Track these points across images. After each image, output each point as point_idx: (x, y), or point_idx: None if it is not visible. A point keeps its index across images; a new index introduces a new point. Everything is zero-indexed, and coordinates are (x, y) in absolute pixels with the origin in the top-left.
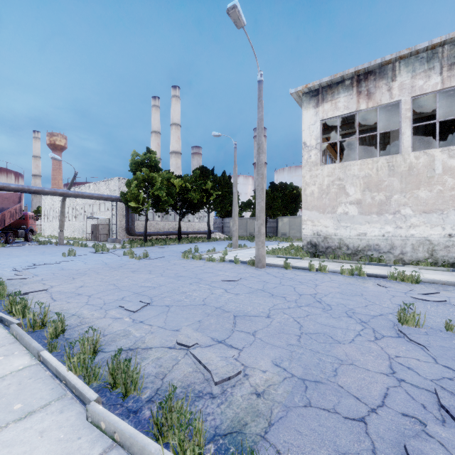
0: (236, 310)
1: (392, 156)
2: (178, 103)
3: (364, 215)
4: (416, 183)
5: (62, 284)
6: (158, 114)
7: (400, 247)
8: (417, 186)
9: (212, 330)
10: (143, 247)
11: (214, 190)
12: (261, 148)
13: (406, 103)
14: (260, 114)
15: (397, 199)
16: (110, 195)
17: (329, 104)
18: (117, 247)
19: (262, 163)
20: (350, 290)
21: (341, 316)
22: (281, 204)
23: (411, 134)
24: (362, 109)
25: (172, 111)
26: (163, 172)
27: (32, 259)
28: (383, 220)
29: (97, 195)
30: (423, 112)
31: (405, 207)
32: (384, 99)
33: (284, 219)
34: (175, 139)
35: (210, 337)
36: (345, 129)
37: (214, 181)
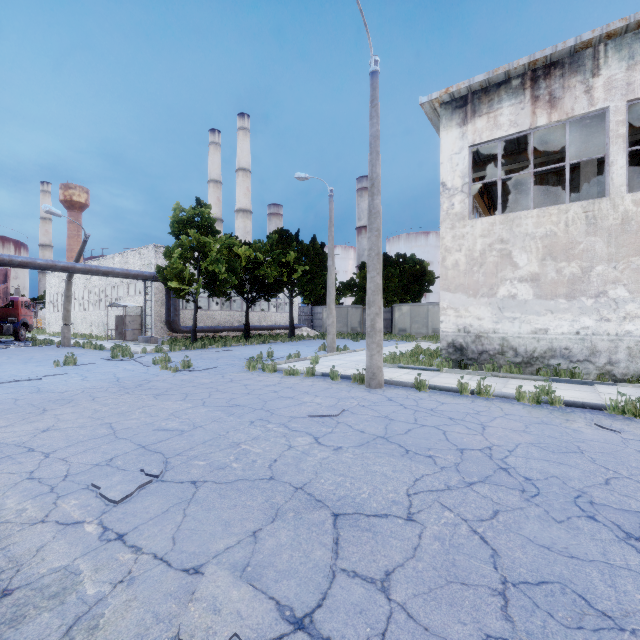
0: (337, 495)
1: (592, 200)
2: (248, 139)
3: (544, 299)
4: (635, 246)
5: (13, 425)
6: (218, 156)
7: (607, 352)
8: (638, 250)
9: (281, 572)
10: (189, 349)
11: (299, 265)
12: (376, 185)
13: (617, 112)
14: (374, 127)
15: (602, 272)
16: (141, 271)
17: (484, 120)
18: (150, 349)
19: (378, 211)
20: (552, 438)
21: (572, 517)
22: (399, 285)
23: (625, 164)
24: (540, 124)
25: (238, 150)
26: (221, 236)
27: (1, 372)
28: (577, 308)
29: (120, 270)
30: (637, 133)
31: (616, 286)
32: (580, 106)
33: (403, 307)
34: (243, 191)
35: (273, 601)
36: (505, 163)
37: (299, 251)
